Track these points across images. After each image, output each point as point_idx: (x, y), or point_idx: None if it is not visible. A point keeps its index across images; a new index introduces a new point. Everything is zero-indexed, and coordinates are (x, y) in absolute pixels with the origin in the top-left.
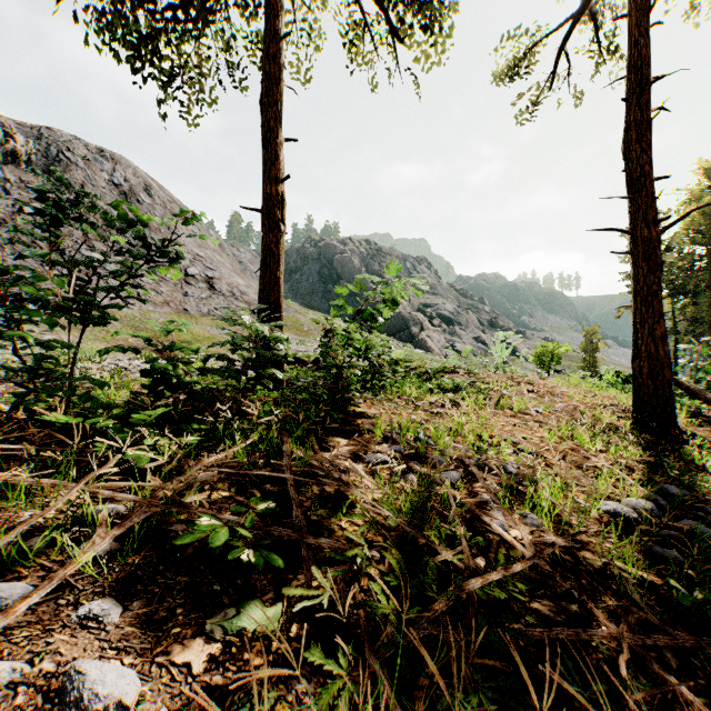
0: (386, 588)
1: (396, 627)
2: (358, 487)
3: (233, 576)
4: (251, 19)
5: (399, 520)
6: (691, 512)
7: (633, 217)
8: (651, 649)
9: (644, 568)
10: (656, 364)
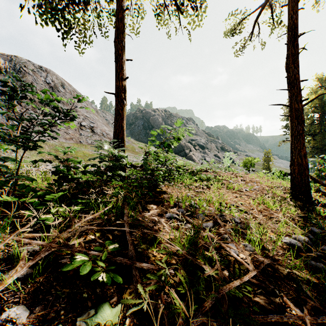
0: (179, 301)
1: (184, 320)
2: (162, 231)
3: (95, 287)
4: (110, 3)
5: (184, 252)
6: (325, 241)
7: (291, 98)
8: (319, 323)
9: (308, 273)
10: (301, 168)
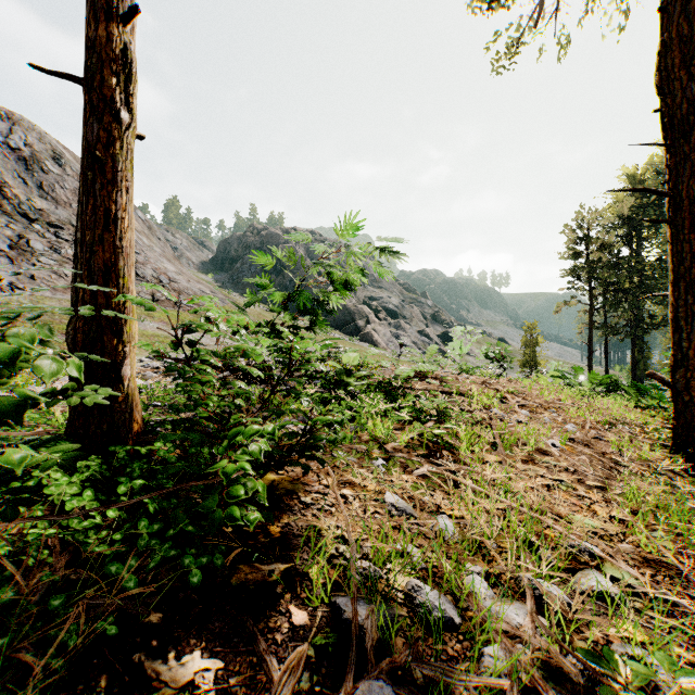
0: None
1: None
2: None
3: None
4: None
5: None
6: None
7: (673, 172)
8: None
9: None
10: None
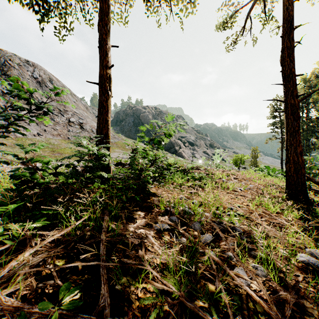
0: None
1: None
2: (150, 253)
3: None
4: None
5: (181, 294)
6: None
7: (286, 94)
8: None
9: None
10: (297, 166)
